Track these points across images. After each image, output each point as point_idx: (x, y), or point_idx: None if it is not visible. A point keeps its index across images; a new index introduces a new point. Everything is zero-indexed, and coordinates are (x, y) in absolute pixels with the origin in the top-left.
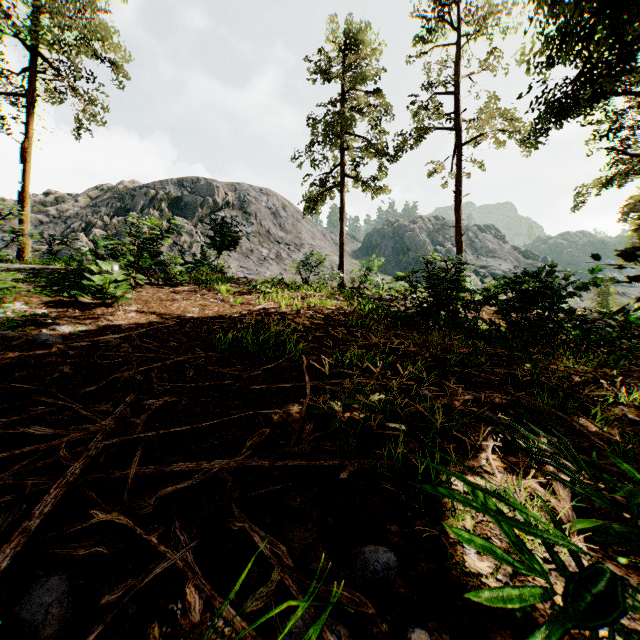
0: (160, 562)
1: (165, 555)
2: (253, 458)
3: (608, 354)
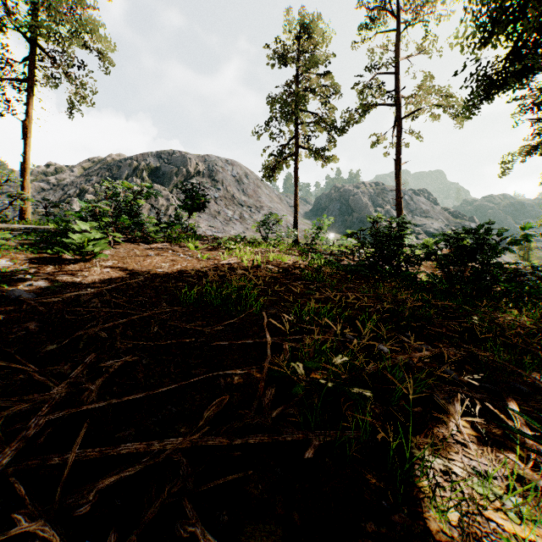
0: None
1: None
2: (210, 433)
3: None
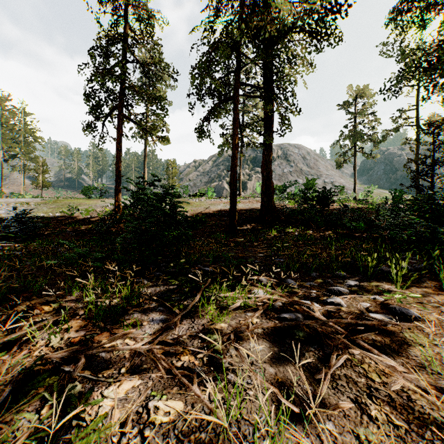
0: None
1: None
2: None
3: None
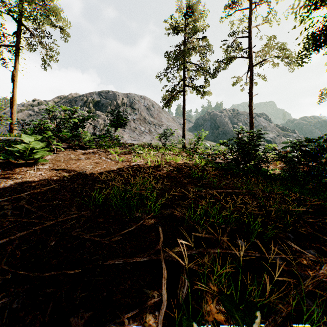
0: None
1: None
2: None
3: None
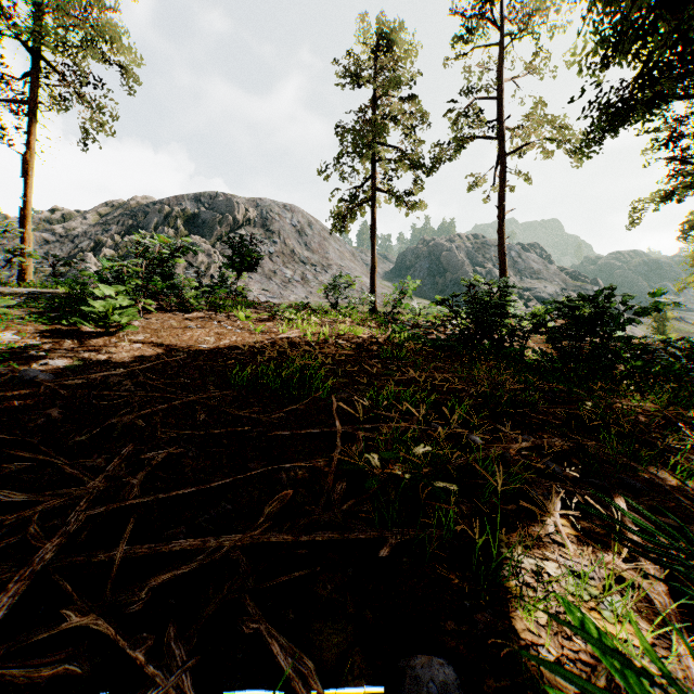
0: (147, 689)
1: (154, 678)
2: (272, 530)
3: (676, 389)
